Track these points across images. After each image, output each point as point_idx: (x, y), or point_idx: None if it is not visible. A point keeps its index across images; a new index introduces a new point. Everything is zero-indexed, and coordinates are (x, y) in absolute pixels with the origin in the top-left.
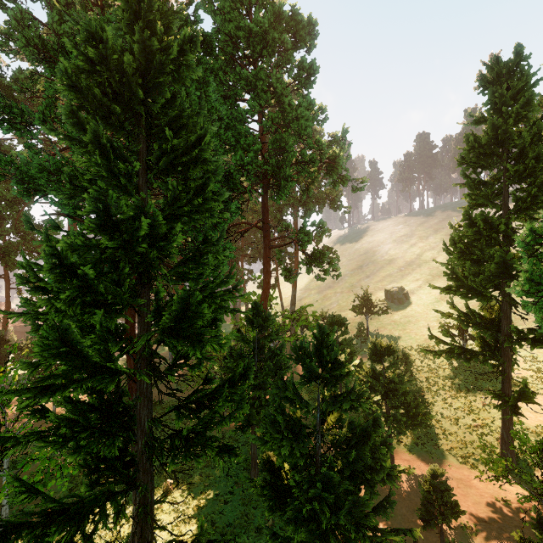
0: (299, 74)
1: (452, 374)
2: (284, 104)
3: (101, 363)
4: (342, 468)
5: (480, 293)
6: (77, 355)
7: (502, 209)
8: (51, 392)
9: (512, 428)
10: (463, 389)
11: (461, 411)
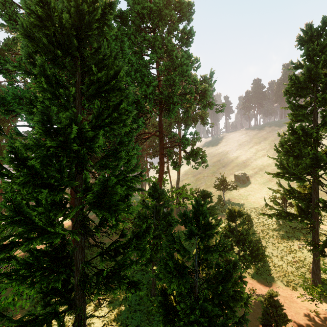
0: (182, 36)
1: (278, 228)
2: (173, 56)
3: (45, 227)
4: (212, 296)
5: (299, 177)
6: (28, 222)
7: (313, 123)
8: (8, 249)
9: (319, 264)
10: (285, 237)
11: (284, 252)
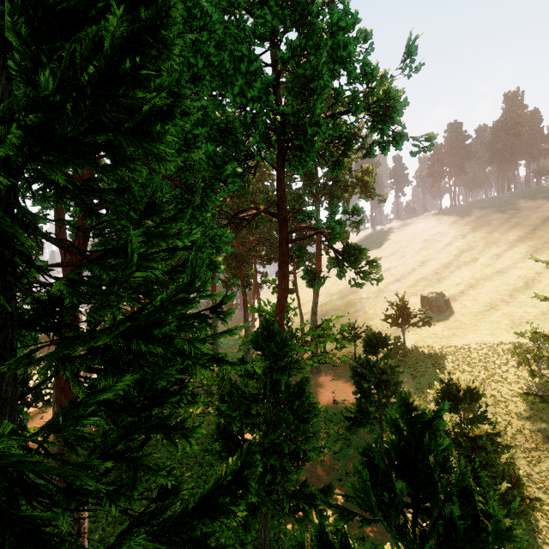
0: None
1: (529, 411)
2: (310, 17)
3: None
4: None
5: None
6: None
7: None
8: None
9: None
10: None
11: None
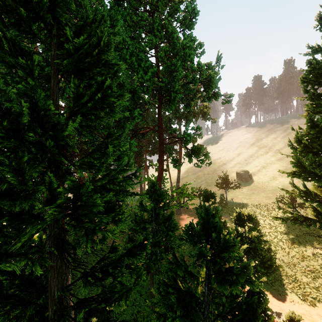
0: (185, 17)
1: (286, 230)
2: (173, 39)
3: None
4: None
5: (318, 176)
6: None
7: None
8: None
9: None
10: (296, 242)
11: (296, 259)
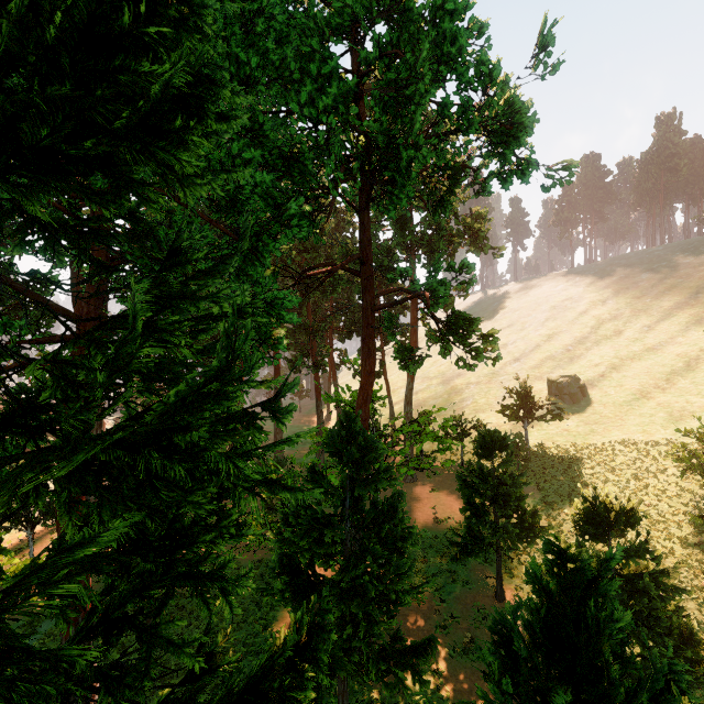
0: None
1: (697, 535)
2: (405, 1)
3: None
4: None
5: None
6: None
7: None
8: None
9: None
10: None
11: None
